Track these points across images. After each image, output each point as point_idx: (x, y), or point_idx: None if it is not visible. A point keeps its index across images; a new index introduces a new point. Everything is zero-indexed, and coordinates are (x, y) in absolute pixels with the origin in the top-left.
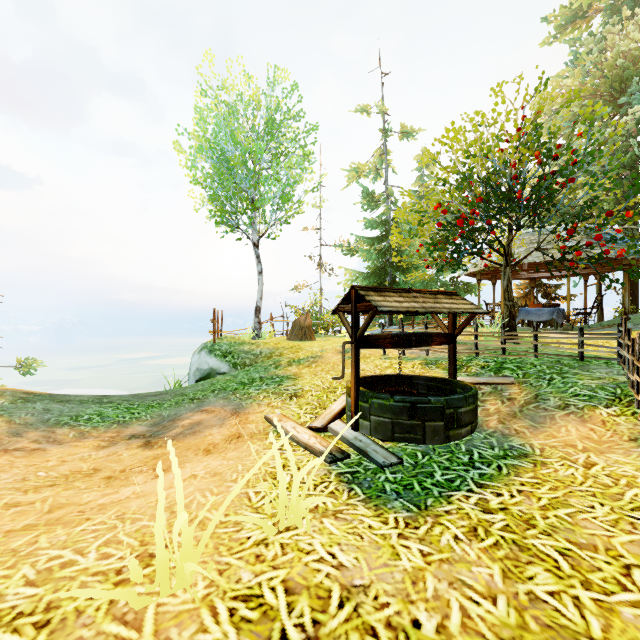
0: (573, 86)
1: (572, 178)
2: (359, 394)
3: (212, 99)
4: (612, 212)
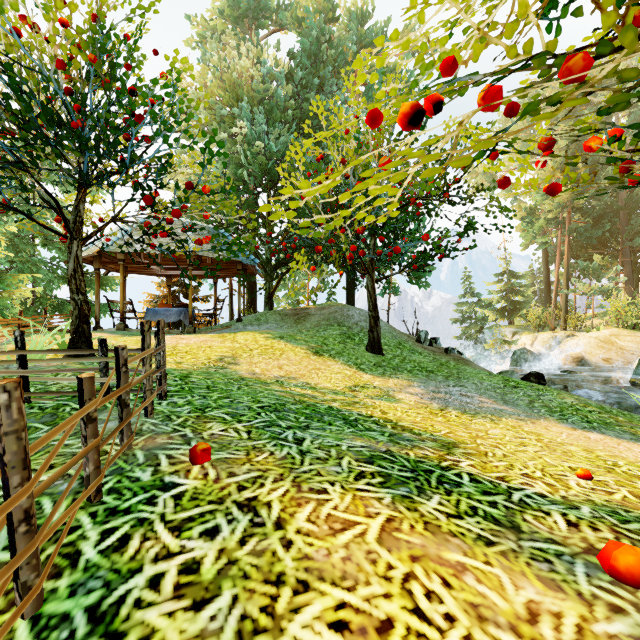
0: (200, 81)
1: (140, 115)
2: None
3: None
4: (192, 184)
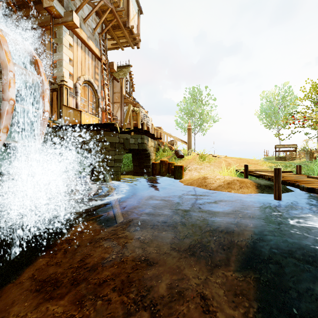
0: None
1: None
2: (275, 157)
3: (264, 99)
4: None
